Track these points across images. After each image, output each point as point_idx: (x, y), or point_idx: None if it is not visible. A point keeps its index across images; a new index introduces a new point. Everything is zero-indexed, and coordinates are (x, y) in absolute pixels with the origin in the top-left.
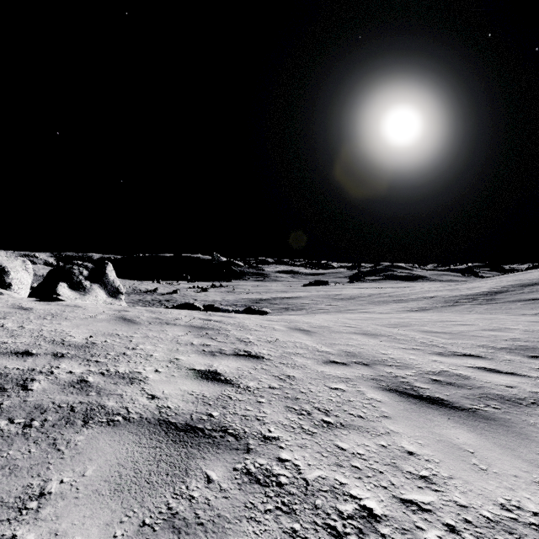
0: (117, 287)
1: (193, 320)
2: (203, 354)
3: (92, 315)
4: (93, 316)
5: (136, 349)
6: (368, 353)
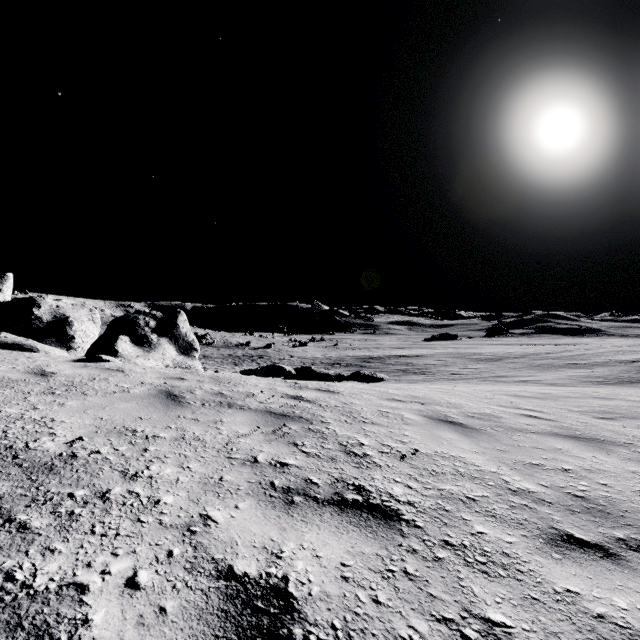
0: (190, 342)
1: (272, 398)
2: (268, 498)
3: (126, 386)
4: (127, 388)
5: (140, 476)
6: (634, 506)
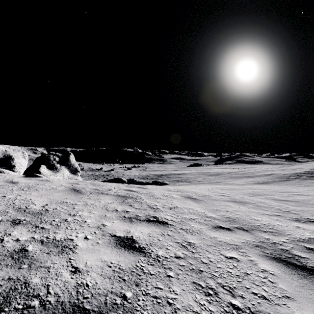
0: (76, 168)
1: (119, 190)
2: (123, 220)
3: (54, 187)
4: (55, 187)
5: (76, 215)
6: (244, 219)
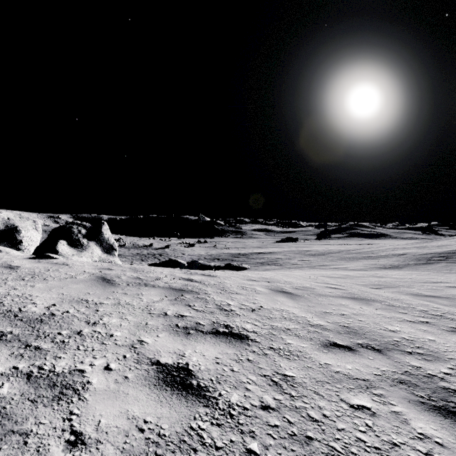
0: (111, 244)
1: (173, 280)
2: (175, 331)
3: (73, 274)
4: (74, 275)
5: (98, 323)
6: (371, 329)
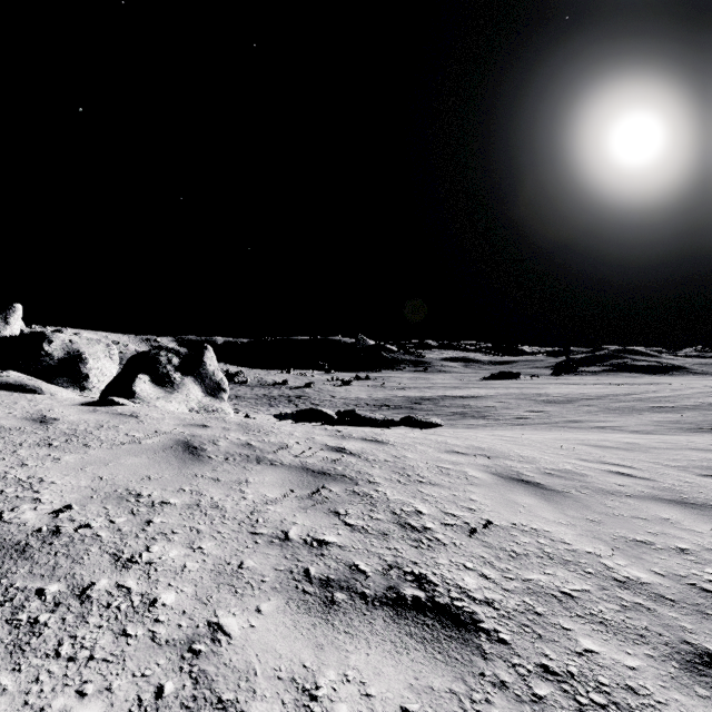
0: (218, 382)
1: (309, 450)
2: (300, 595)
3: (138, 436)
4: (139, 438)
5: (136, 562)
6: None
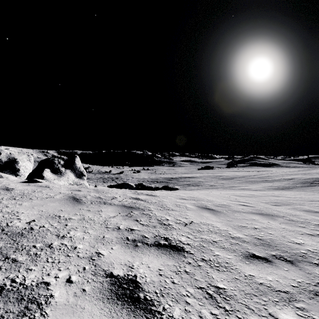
0: (82, 171)
1: (125, 199)
2: (126, 244)
3: (52, 195)
4: (52, 196)
5: (65, 237)
6: (281, 241)
